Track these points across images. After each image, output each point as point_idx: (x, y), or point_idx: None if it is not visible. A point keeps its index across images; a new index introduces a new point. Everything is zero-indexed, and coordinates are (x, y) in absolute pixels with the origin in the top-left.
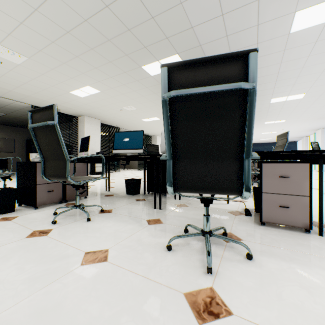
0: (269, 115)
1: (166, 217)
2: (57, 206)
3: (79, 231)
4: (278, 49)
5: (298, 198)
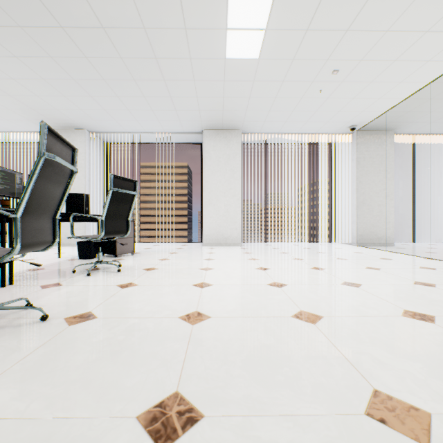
0: None
1: None
2: None
3: None
4: None
5: None
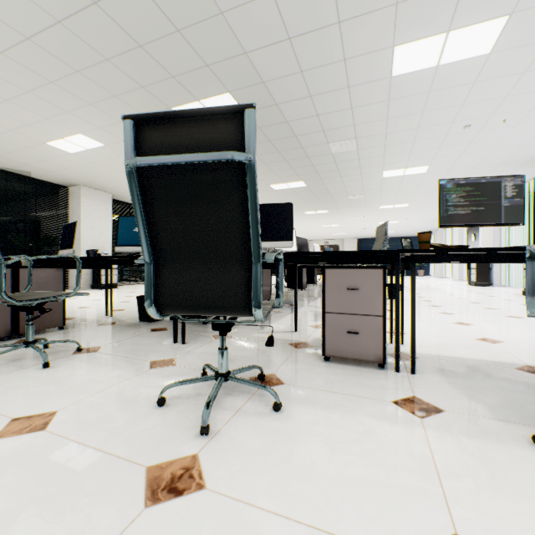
0: (385, 196)
1: (186, 356)
2: None
3: (20, 386)
4: (379, 98)
5: (370, 319)
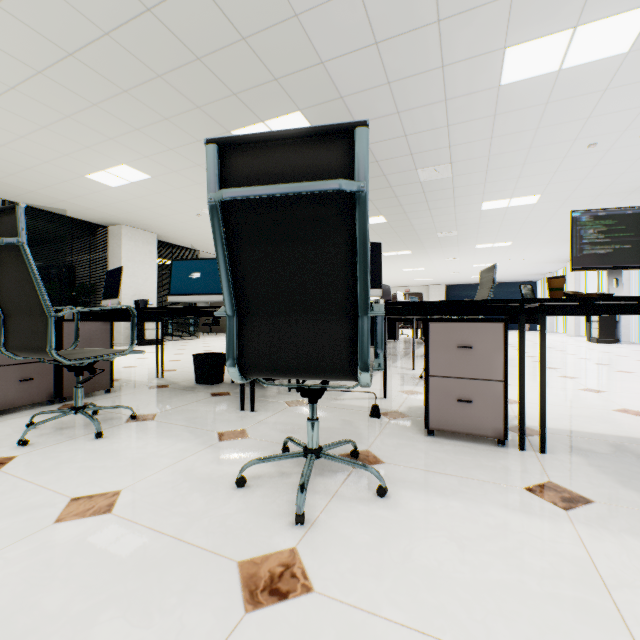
0: (483, 232)
1: (258, 426)
2: (41, 410)
3: (73, 459)
4: (483, 113)
5: (487, 384)
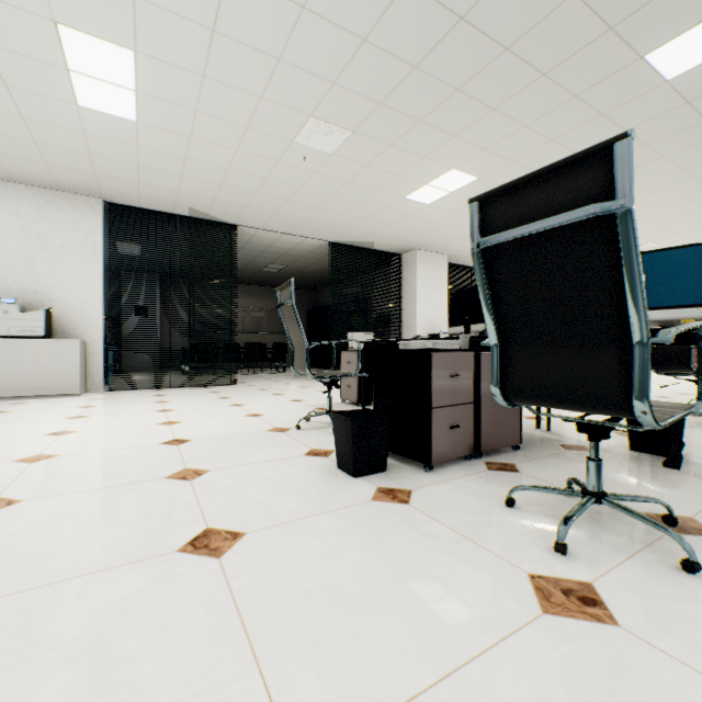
0: None
1: None
2: (469, 468)
3: None
4: None
5: None
